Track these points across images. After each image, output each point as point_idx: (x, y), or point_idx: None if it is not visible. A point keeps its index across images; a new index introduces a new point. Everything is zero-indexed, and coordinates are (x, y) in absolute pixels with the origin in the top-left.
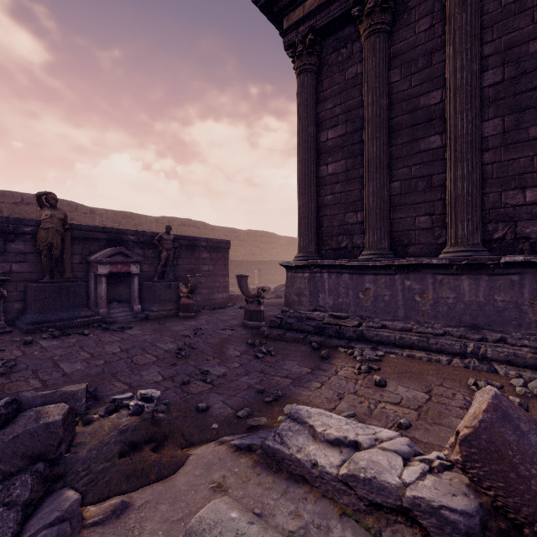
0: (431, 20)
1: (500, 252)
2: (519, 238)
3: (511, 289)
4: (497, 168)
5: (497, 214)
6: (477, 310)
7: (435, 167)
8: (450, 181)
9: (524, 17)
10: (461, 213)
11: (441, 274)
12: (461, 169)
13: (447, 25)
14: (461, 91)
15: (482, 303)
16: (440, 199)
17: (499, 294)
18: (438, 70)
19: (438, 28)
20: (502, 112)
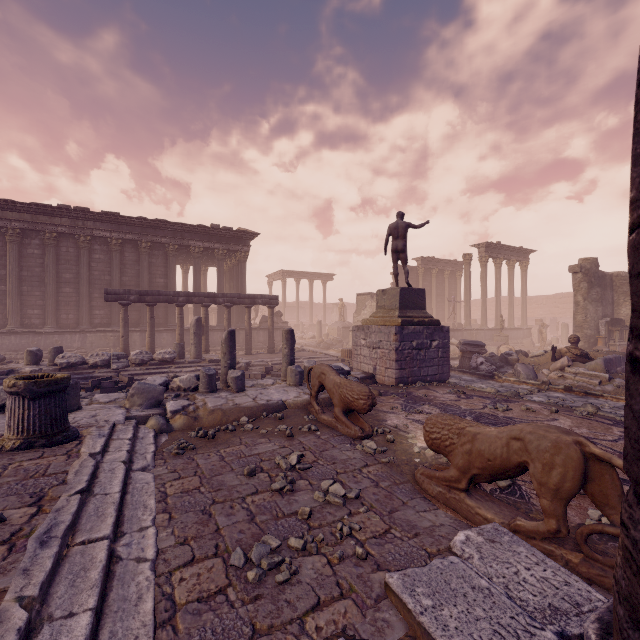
0: (3, 244)
1: (27, 328)
2: (33, 324)
3: (27, 339)
4: (26, 302)
5: (26, 316)
6: (17, 346)
7: (4, 297)
8: (9, 304)
9: (34, 260)
10: (12, 315)
11: (5, 335)
12: (12, 301)
13: (8, 252)
14: (13, 276)
15: (19, 343)
16: (6, 309)
17: (24, 340)
18: (5, 263)
19: (5, 248)
20: (28, 285)
